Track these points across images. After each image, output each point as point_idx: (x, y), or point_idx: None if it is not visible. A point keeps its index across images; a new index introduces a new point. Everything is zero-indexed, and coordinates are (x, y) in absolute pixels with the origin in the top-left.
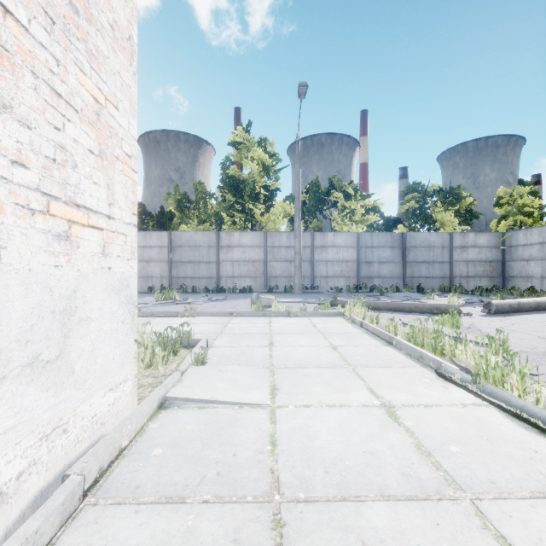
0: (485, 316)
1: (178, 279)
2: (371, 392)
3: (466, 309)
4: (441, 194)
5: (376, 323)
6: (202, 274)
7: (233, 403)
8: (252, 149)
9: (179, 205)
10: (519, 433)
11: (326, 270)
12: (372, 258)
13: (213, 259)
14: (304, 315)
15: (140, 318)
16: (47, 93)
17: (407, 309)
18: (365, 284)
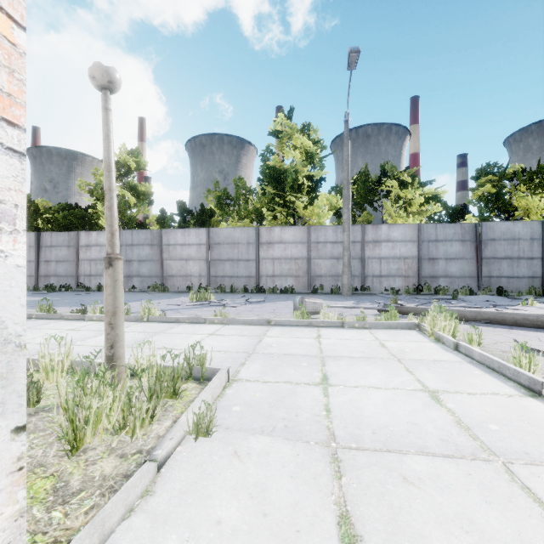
0: None
1: (217, 278)
2: None
3: None
4: (526, 174)
5: (477, 345)
6: (241, 273)
7: None
8: (295, 137)
9: (219, 201)
10: None
11: (379, 269)
12: (436, 254)
13: (252, 257)
14: (362, 326)
15: (162, 324)
16: None
17: (509, 321)
18: (428, 285)
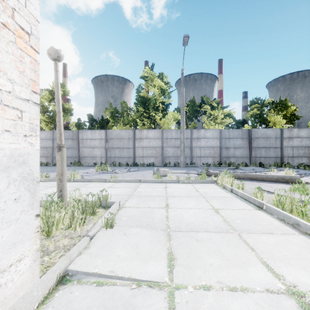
0: None
1: (111, 158)
2: (267, 267)
3: (301, 179)
4: (274, 104)
5: (242, 189)
6: (125, 155)
7: (131, 279)
8: (154, 80)
9: (112, 115)
10: None
11: (200, 153)
12: (229, 145)
13: (131, 146)
14: (188, 182)
15: (82, 183)
16: None
17: (260, 178)
18: (225, 161)
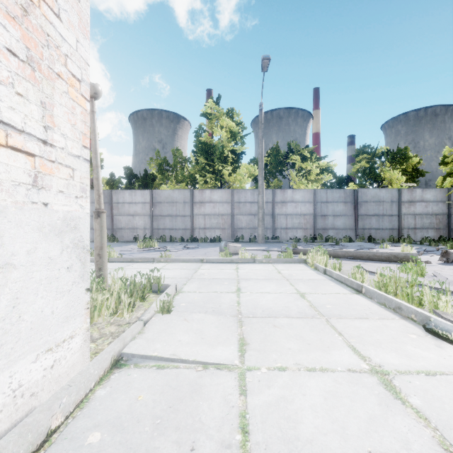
0: (443, 265)
1: (158, 230)
2: (354, 350)
3: (421, 257)
4: (389, 154)
5: (339, 270)
6: (179, 226)
7: (196, 362)
8: (221, 119)
9: (160, 168)
10: None
11: (285, 223)
12: (327, 212)
13: (188, 213)
14: (268, 262)
15: (121, 263)
16: None
17: (365, 257)
18: (321, 235)
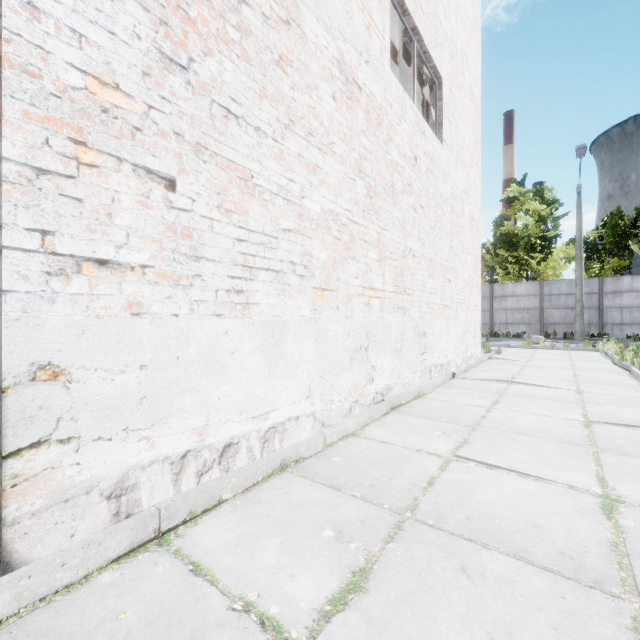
0: None
1: None
2: (571, 363)
3: None
4: None
5: None
6: None
7: (513, 360)
8: (527, 203)
9: None
10: (615, 369)
11: (620, 317)
12: None
13: (487, 308)
14: (565, 349)
15: None
16: (474, 287)
17: None
18: None
